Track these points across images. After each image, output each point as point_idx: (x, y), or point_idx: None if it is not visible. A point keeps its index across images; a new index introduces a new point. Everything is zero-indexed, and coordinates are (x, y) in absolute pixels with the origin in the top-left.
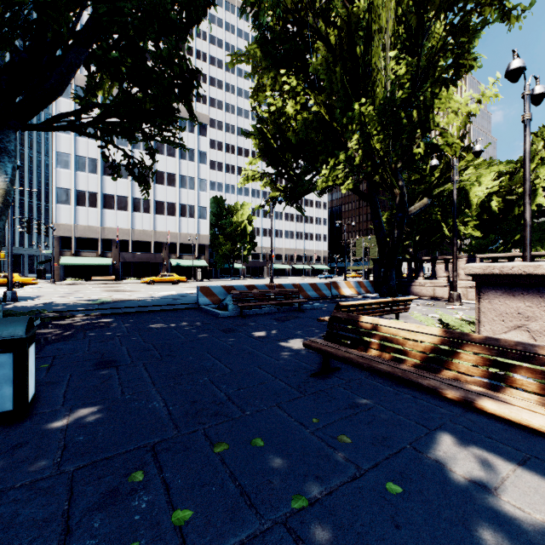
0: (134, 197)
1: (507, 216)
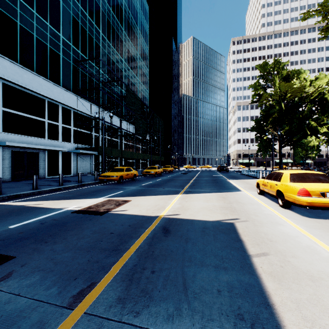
0: None
1: None
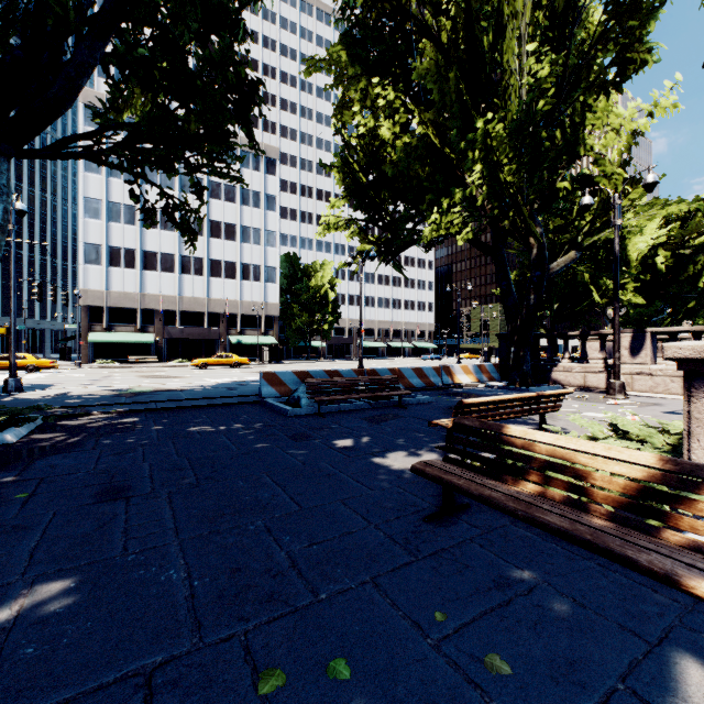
0: (183, 254)
1: (677, 277)
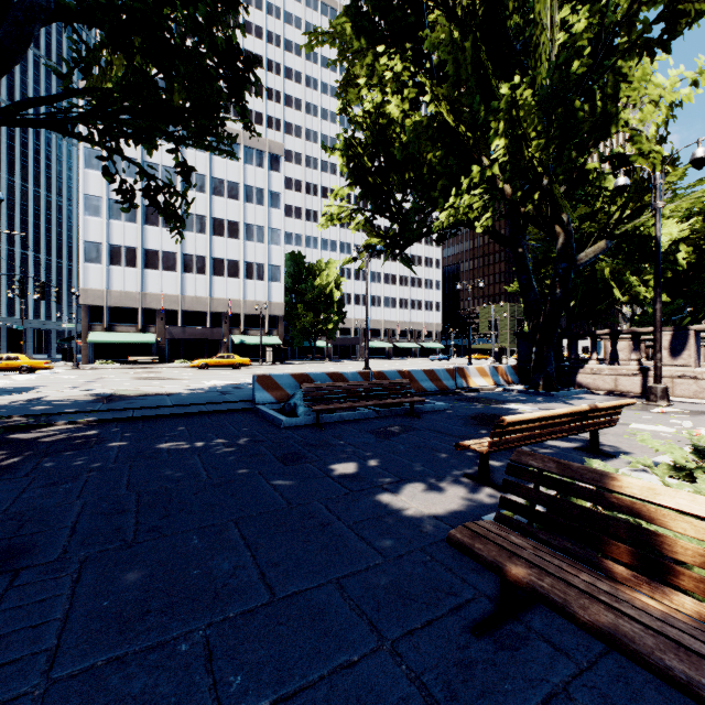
0: (185, 253)
1: (700, 273)
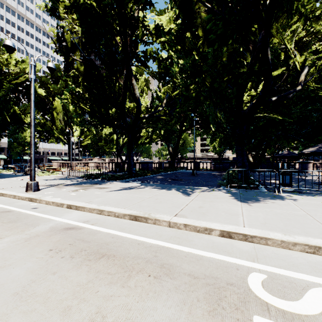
0: None
1: None
